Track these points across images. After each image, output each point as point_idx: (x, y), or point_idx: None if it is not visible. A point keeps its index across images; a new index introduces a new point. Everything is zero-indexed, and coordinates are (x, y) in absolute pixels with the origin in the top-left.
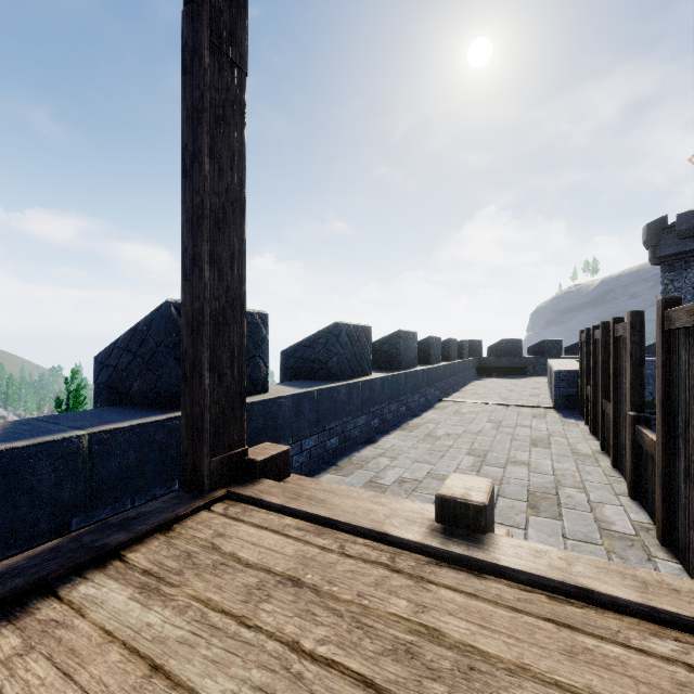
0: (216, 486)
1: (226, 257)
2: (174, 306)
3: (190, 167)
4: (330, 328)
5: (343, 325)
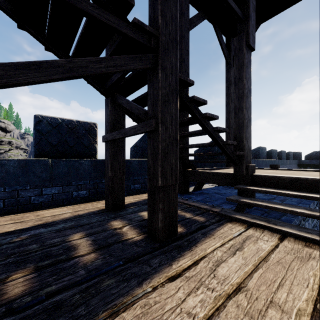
0: (231, 166)
1: (232, 133)
2: None
3: (227, 120)
4: None
5: None
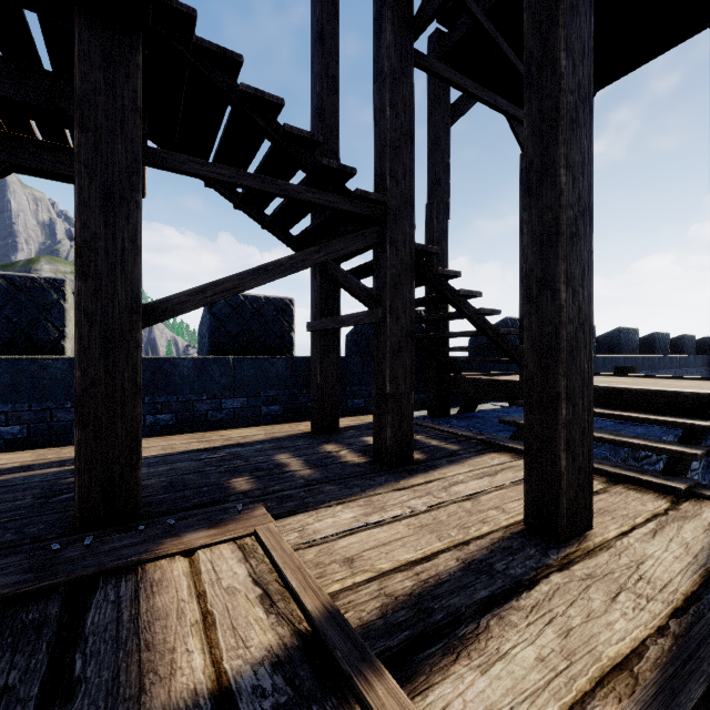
0: None
1: None
2: (508, 319)
3: None
4: None
5: None
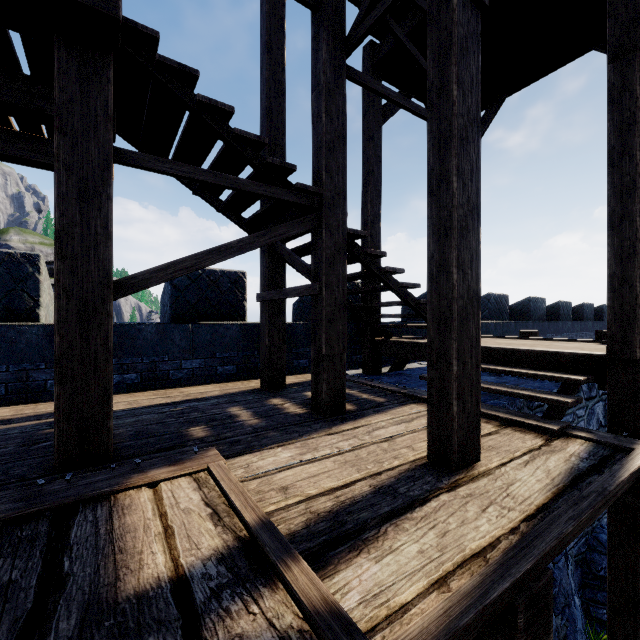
0: None
1: None
2: None
3: None
4: (484, 296)
5: (491, 294)
